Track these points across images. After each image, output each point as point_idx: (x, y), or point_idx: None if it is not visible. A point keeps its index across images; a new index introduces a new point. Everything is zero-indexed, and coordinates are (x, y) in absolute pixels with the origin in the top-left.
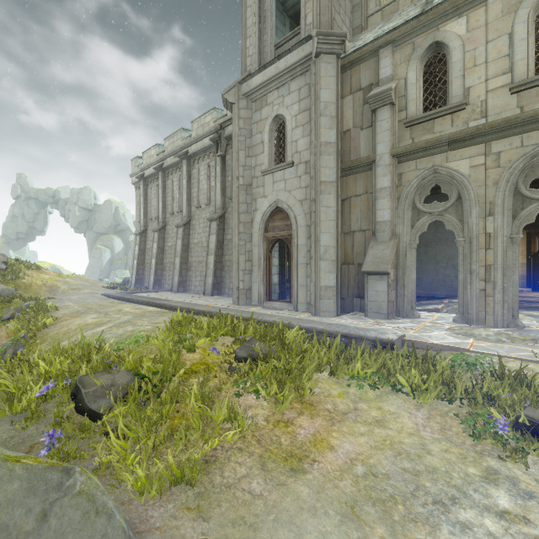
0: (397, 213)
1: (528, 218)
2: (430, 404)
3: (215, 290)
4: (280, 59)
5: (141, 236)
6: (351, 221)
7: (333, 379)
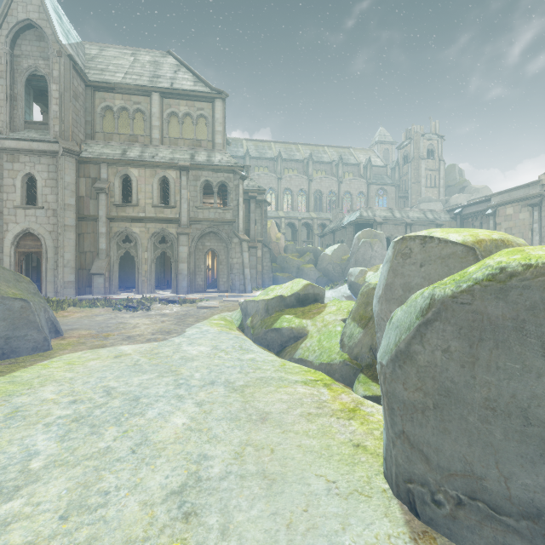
0: (110, 246)
1: (158, 254)
2: (107, 309)
3: None
4: (33, 141)
5: None
6: (85, 246)
7: (75, 308)
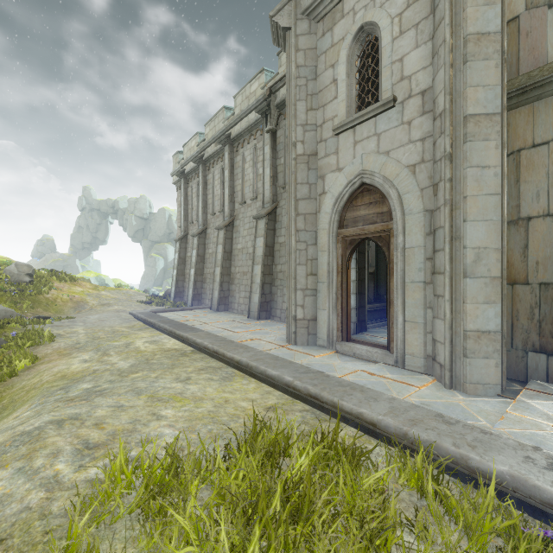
0: None
1: None
2: None
3: (262, 311)
4: None
5: (180, 242)
6: (521, 199)
7: None
